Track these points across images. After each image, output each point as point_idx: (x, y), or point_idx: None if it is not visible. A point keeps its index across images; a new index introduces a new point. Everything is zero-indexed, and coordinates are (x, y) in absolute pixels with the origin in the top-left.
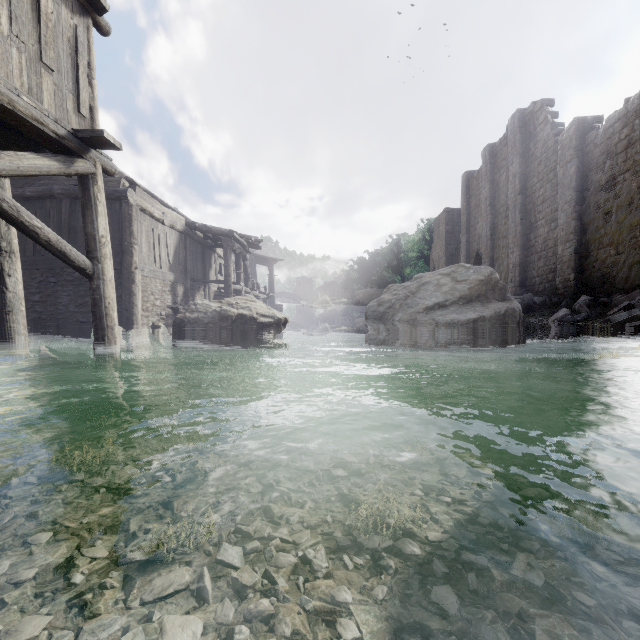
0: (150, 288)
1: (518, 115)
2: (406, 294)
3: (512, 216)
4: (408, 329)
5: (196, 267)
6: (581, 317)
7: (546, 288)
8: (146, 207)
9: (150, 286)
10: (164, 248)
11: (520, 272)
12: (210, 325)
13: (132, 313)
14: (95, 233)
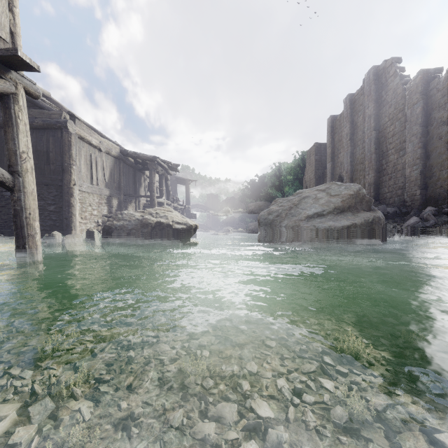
0: (88, 201)
1: (373, 71)
2: (290, 206)
3: (368, 147)
4: (293, 233)
5: (128, 185)
6: (429, 224)
7: (395, 201)
8: (84, 136)
9: (88, 199)
10: (101, 169)
11: (374, 189)
12: (133, 231)
13: (71, 221)
14: (16, 149)
